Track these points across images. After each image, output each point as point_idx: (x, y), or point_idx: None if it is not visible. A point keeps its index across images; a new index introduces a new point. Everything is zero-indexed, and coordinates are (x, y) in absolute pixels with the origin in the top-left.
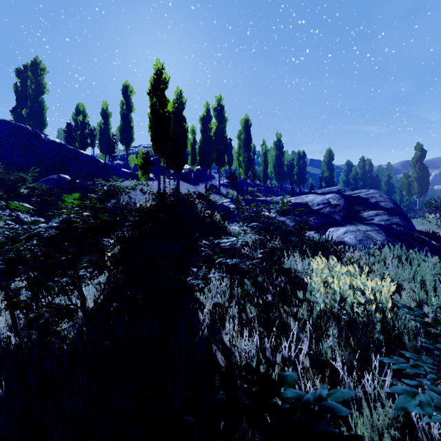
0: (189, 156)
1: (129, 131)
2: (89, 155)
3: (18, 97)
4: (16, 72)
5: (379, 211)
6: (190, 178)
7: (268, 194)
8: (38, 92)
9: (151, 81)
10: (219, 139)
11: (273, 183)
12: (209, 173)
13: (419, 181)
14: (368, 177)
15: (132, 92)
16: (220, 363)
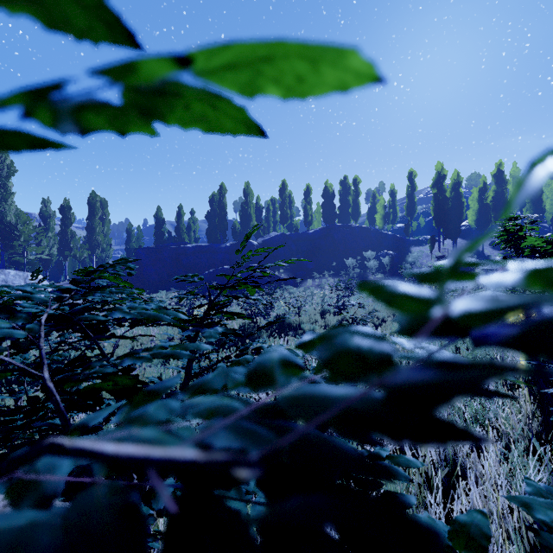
0: (469, 217)
1: (413, 206)
2: (392, 234)
3: (341, 199)
4: (340, 183)
5: None
6: (471, 235)
7: None
8: (357, 197)
9: (433, 180)
10: (498, 202)
11: None
12: None
13: None
14: None
15: (415, 176)
16: None
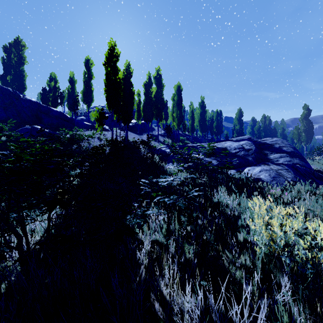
0: (136, 113)
1: (90, 93)
2: (58, 111)
3: (4, 67)
4: (3, 48)
5: (282, 154)
6: (136, 130)
7: (194, 142)
8: (19, 63)
9: (106, 55)
10: (158, 100)
11: (198, 134)
12: (150, 126)
13: (306, 132)
14: (268, 129)
15: (92, 64)
16: (158, 314)
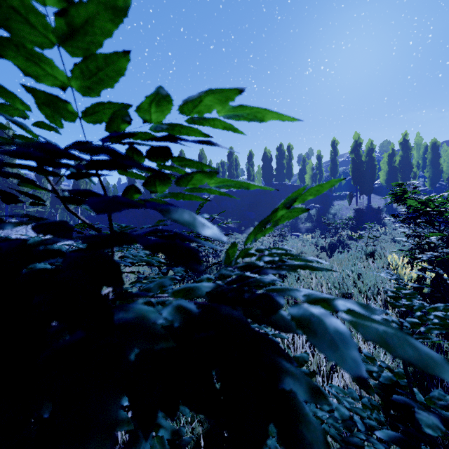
0: (380, 177)
1: (335, 168)
2: None
3: (278, 162)
4: (276, 149)
5: None
6: (382, 191)
7: None
8: (290, 160)
9: (351, 147)
10: (404, 164)
11: None
12: None
13: None
14: None
15: (337, 143)
16: None
